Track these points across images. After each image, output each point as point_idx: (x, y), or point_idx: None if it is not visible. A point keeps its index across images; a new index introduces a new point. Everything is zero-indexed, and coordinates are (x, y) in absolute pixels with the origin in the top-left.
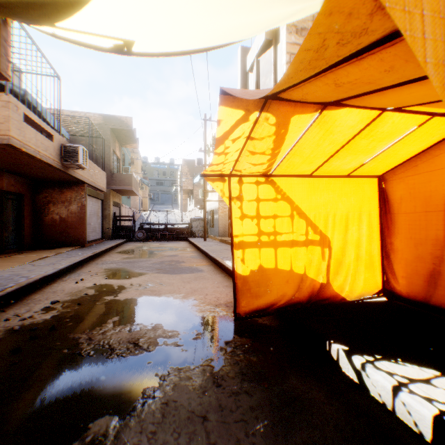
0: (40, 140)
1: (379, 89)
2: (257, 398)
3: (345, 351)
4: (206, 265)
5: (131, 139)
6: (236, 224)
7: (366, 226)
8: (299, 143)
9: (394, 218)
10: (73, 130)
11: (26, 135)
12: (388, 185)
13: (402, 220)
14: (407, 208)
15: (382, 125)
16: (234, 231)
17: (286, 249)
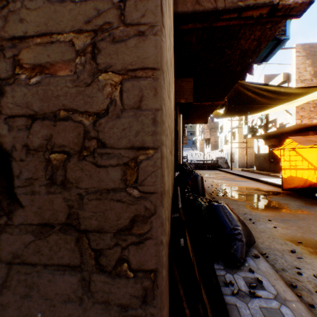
0: None
1: None
2: (296, 199)
3: None
4: (248, 180)
5: None
6: (281, 163)
7: None
8: None
9: None
10: None
11: None
12: None
13: None
14: None
15: None
16: (281, 165)
17: (299, 171)
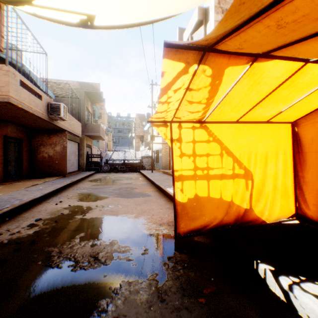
0: (32, 99)
1: (315, 34)
2: (196, 315)
3: (271, 271)
4: (152, 191)
5: (99, 99)
6: (176, 161)
7: (281, 162)
8: (229, 93)
9: (306, 156)
10: (58, 93)
11: (22, 96)
12: (300, 129)
13: (313, 158)
14: (317, 148)
15: (303, 76)
16: (175, 166)
17: (217, 181)
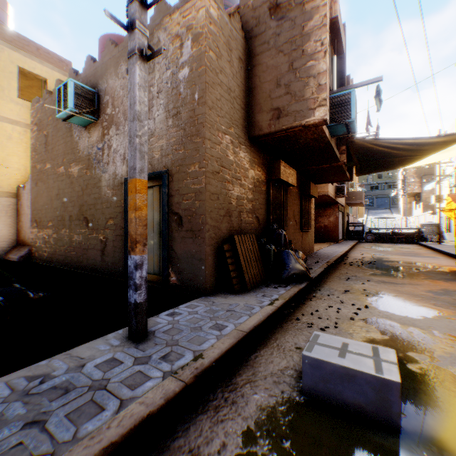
0: (331, 188)
1: None
2: None
3: None
4: (440, 256)
5: None
6: None
7: None
8: None
9: None
10: None
11: (329, 188)
12: None
13: None
14: None
15: None
16: (455, 231)
17: None
